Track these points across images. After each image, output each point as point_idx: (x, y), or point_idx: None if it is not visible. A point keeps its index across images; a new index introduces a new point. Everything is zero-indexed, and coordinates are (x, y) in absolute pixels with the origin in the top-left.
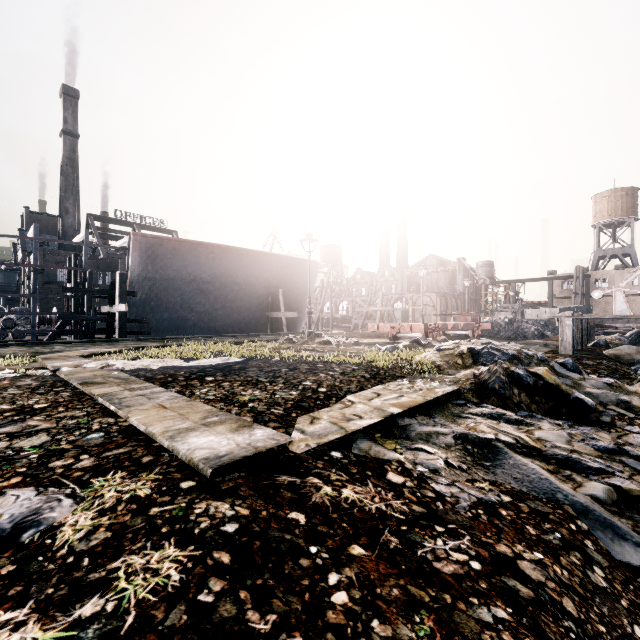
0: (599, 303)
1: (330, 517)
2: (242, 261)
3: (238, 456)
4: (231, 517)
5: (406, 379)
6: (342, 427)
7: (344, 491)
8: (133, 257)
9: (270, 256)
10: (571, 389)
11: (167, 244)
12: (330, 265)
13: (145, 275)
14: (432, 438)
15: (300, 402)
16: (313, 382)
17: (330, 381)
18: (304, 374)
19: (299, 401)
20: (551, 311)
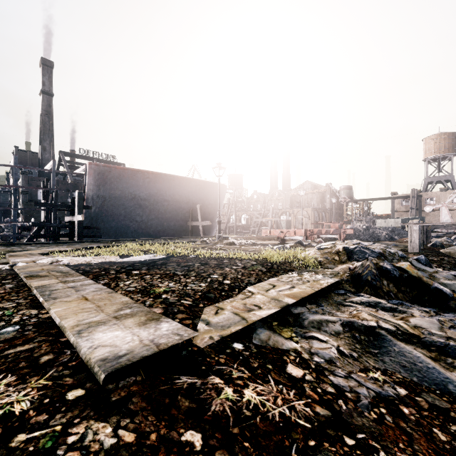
0: (428, 215)
1: (230, 434)
2: (170, 184)
3: (137, 356)
4: (109, 449)
5: (295, 272)
6: (243, 318)
7: (246, 392)
8: (89, 180)
9: (190, 180)
10: (431, 281)
11: (114, 171)
12: (234, 187)
13: (98, 194)
14: (323, 326)
15: (207, 293)
16: (219, 275)
17: (233, 274)
18: (213, 268)
19: (206, 292)
20: (395, 221)
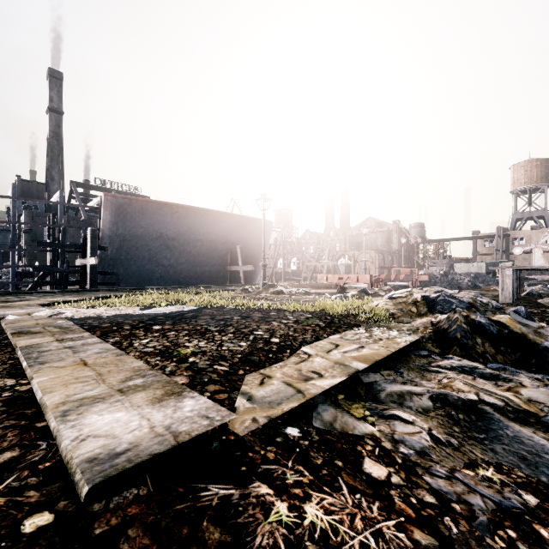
0: (517, 259)
1: None
2: (204, 220)
3: (143, 454)
4: None
5: (362, 327)
6: (299, 390)
7: (307, 509)
8: (104, 215)
9: (229, 216)
10: (539, 338)
11: (135, 204)
12: (283, 224)
13: (115, 232)
14: (405, 400)
15: (249, 355)
16: (265, 331)
17: (283, 330)
18: (256, 322)
19: (248, 354)
20: (478, 265)
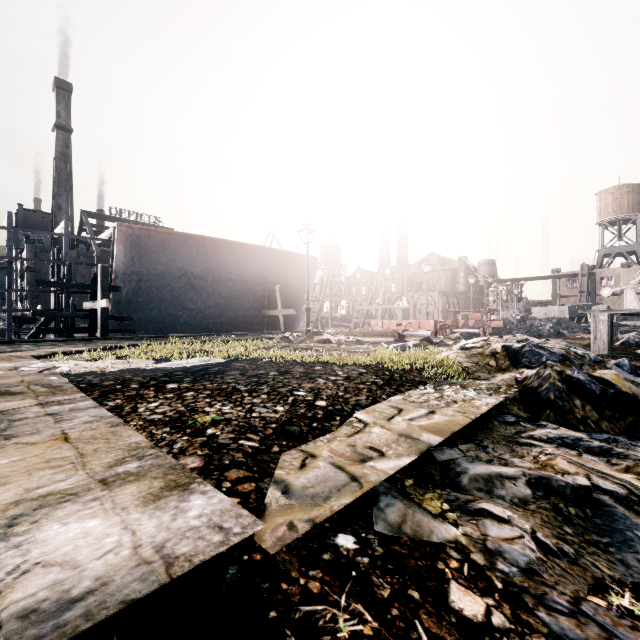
0: (605, 302)
1: None
2: (236, 255)
3: (113, 601)
4: None
5: (429, 386)
6: (354, 476)
7: None
8: (118, 250)
9: (266, 250)
10: None
11: (155, 236)
12: (330, 261)
13: (131, 269)
14: (495, 487)
15: (287, 425)
16: (308, 391)
17: (331, 390)
18: (297, 380)
19: (286, 423)
20: (560, 309)
